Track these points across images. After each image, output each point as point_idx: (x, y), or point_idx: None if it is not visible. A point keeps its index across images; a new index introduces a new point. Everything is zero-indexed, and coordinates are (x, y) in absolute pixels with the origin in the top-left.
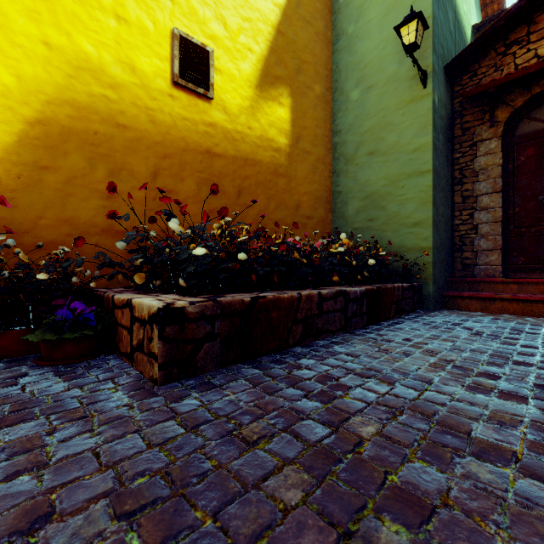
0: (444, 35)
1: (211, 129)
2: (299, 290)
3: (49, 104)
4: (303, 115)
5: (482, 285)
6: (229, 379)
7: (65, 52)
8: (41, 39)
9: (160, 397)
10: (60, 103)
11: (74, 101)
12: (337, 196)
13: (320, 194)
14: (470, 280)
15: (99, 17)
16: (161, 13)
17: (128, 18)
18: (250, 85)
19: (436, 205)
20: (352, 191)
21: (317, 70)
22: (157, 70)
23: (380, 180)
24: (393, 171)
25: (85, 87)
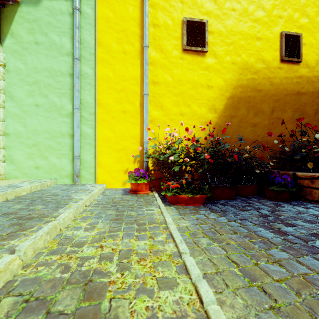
0: None
1: (299, 79)
2: None
3: (234, 89)
4: None
5: None
6: None
7: (238, 64)
8: (231, 62)
9: None
10: (237, 87)
11: (241, 84)
12: None
13: None
14: None
15: (250, 42)
16: (275, 26)
17: (261, 36)
18: None
19: None
20: None
21: None
22: (273, 57)
23: None
24: None
25: (245, 77)
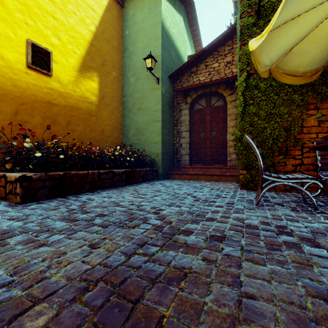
0: (168, 62)
1: (51, 91)
2: (91, 170)
3: None
4: (106, 86)
5: (182, 169)
6: (51, 201)
7: None
8: None
9: (20, 206)
10: None
11: None
12: (124, 127)
13: (116, 125)
14: (178, 166)
15: None
16: (20, 30)
17: None
18: (74, 70)
19: (163, 135)
20: (131, 125)
21: (114, 65)
22: (17, 59)
23: (142, 122)
24: (147, 118)
25: None
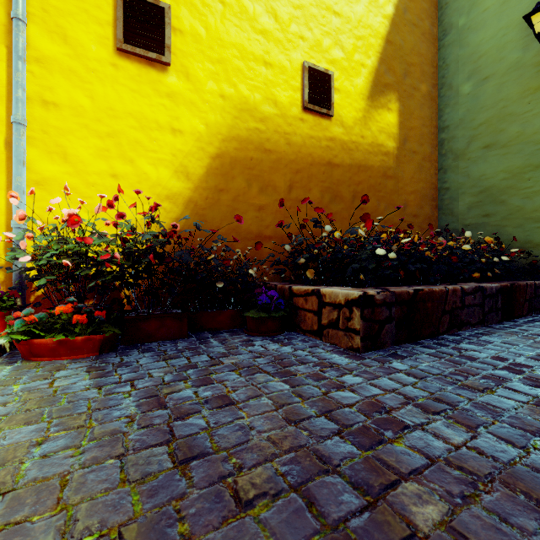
0: None
1: (331, 143)
2: (437, 285)
3: (224, 142)
4: (410, 116)
5: None
6: (412, 353)
7: (232, 100)
8: (219, 93)
9: (370, 360)
10: (230, 139)
11: (238, 136)
12: (443, 193)
13: (426, 192)
14: None
15: (253, 67)
16: (295, 51)
17: (272, 62)
18: (362, 97)
19: None
20: (462, 187)
21: (423, 70)
22: (292, 100)
23: (498, 174)
24: (516, 163)
25: (245, 124)
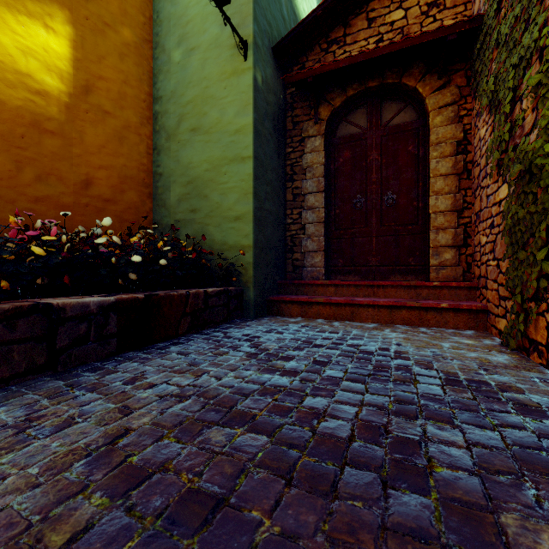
0: (272, 13)
1: None
2: None
3: None
4: (99, 59)
5: (307, 288)
6: None
7: None
8: None
9: None
10: None
11: None
12: (158, 179)
13: (132, 172)
14: (297, 282)
15: None
16: None
17: None
18: None
19: (259, 198)
20: (174, 174)
21: (126, 9)
22: None
23: (203, 163)
24: (216, 153)
25: None
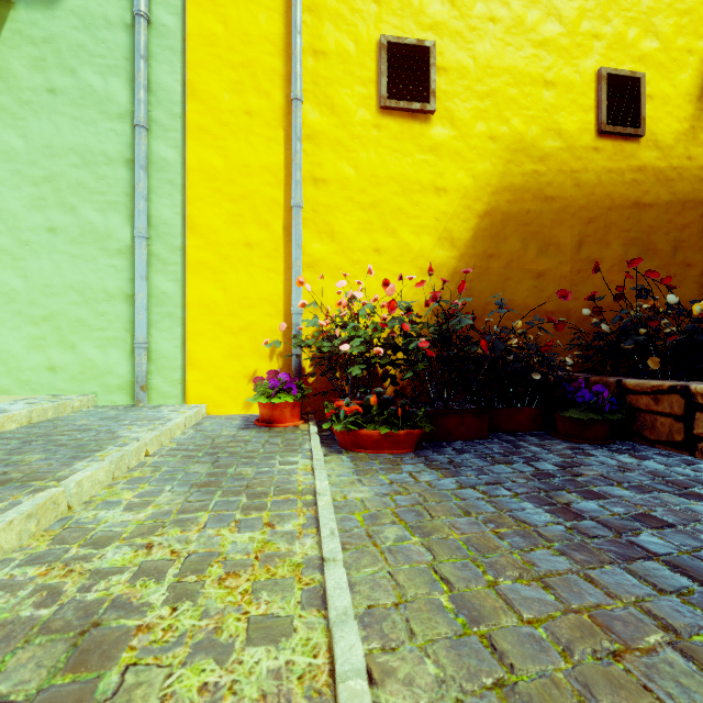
0: None
1: (639, 175)
2: None
3: (493, 195)
4: None
5: None
6: None
7: (504, 140)
8: (488, 135)
9: None
10: (501, 191)
11: (511, 185)
12: None
13: None
14: None
15: (530, 91)
16: (585, 57)
17: (555, 79)
18: (689, 99)
19: None
20: None
21: None
22: (581, 125)
23: None
24: None
25: (519, 168)
